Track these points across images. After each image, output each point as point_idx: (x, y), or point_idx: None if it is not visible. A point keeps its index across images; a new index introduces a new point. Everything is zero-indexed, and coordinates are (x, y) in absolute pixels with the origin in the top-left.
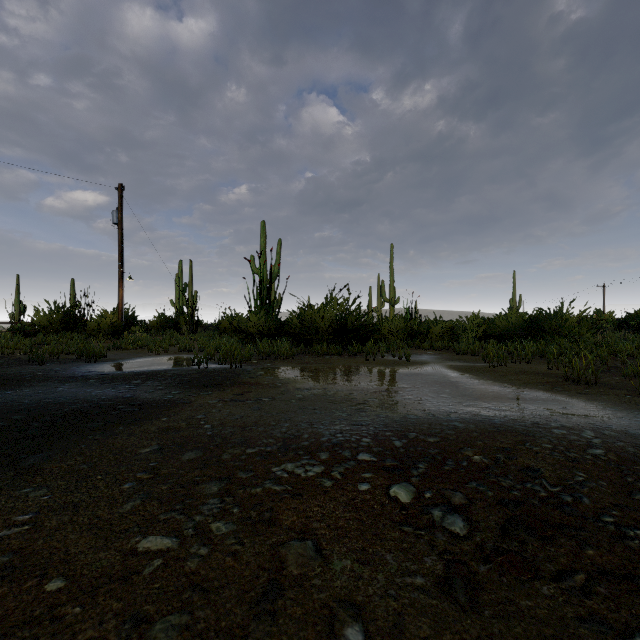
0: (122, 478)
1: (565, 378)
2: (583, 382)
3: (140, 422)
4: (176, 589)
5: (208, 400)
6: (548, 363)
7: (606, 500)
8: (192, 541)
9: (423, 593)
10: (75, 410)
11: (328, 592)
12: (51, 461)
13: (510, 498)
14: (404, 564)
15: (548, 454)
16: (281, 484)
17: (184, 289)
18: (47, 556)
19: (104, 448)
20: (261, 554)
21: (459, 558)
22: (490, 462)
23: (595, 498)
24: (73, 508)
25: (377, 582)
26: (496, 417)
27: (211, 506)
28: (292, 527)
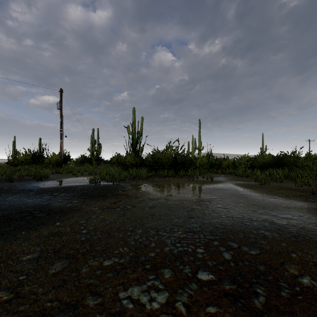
0: None
1: (310, 192)
2: None
3: (40, 227)
4: None
5: (93, 207)
6: (295, 183)
7: None
8: None
9: None
10: (4, 215)
11: None
12: None
13: None
14: None
15: None
16: None
17: (95, 143)
18: None
19: None
20: None
21: None
22: None
23: None
24: None
25: None
26: (288, 225)
27: None
28: None
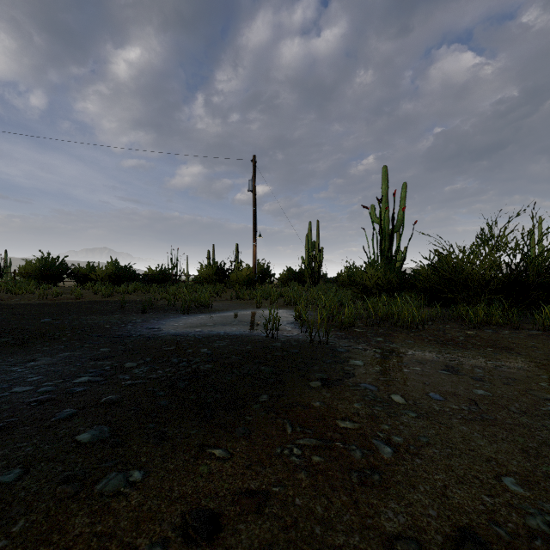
0: None
1: None
2: None
3: None
4: None
5: None
6: None
7: None
8: None
9: None
10: None
11: None
12: None
13: None
14: None
15: None
16: None
17: (312, 246)
18: None
19: None
20: None
21: None
22: None
23: None
24: None
25: None
26: None
27: None
28: None
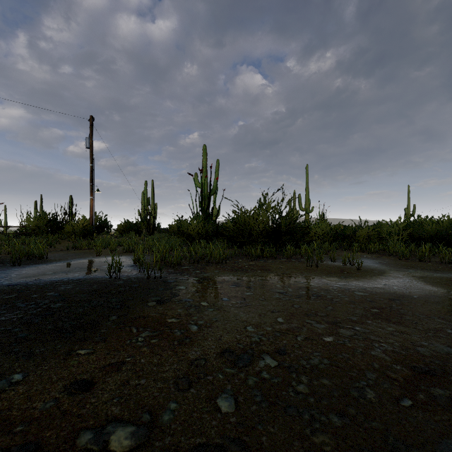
0: None
1: None
2: None
3: None
4: None
5: None
6: None
7: None
8: None
9: None
10: None
11: None
12: None
13: None
14: None
15: None
16: None
17: (148, 202)
18: None
19: None
20: None
21: None
22: None
23: None
24: None
25: None
26: None
27: None
28: None
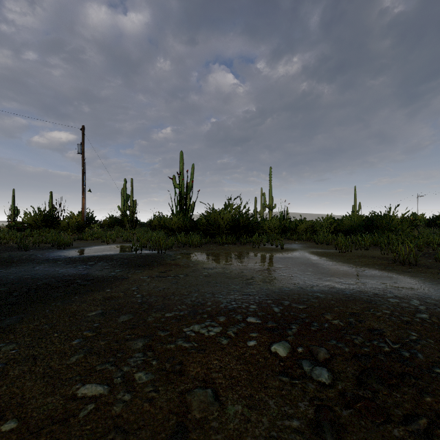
0: (72, 336)
1: (393, 260)
2: (406, 263)
3: (90, 292)
4: (103, 430)
5: (140, 276)
6: (381, 250)
7: (435, 355)
8: (119, 388)
9: (299, 435)
10: (45, 283)
11: (223, 433)
12: (22, 322)
13: (362, 353)
14: (283, 409)
15: (387, 318)
16: (189, 341)
17: (127, 198)
18: (7, 400)
19: (62, 312)
20: (171, 400)
21: (326, 403)
22: (345, 324)
23: (427, 353)
24: (33, 360)
25: (262, 425)
26: (347, 289)
27: (136, 359)
28: (196, 377)
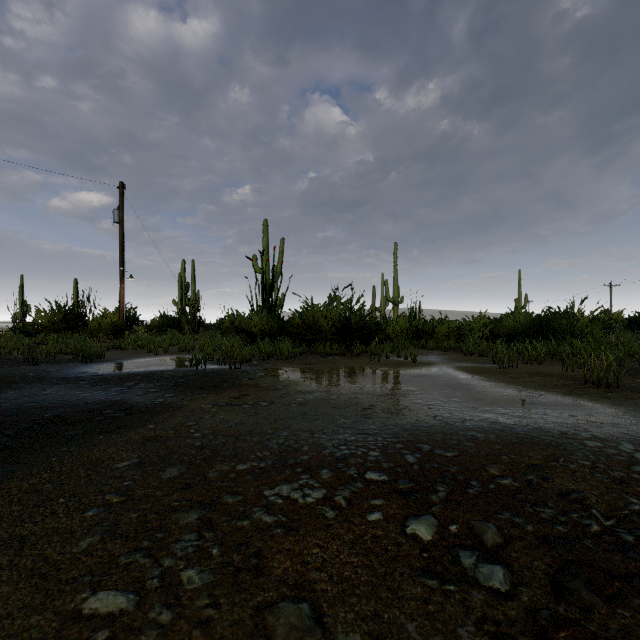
0: (88, 502)
1: (582, 380)
2: (603, 385)
3: (124, 430)
4: None
5: (202, 404)
6: (562, 364)
7: None
8: (154, 599)
9: None
10: (56, 416)
11: None
12: (12, 478)
13: (555, 535)
14: (432, 639)
15: (588, 473)
16: (273, 514)
17: (187, 289)
18: None
19: (77, 462)
20: (241, 623)
21: (505, 630)
22: (522, 483)
23: None
24: (18, 545)
25: None
26: (517, 425)
27: (186, 544)
28: (284, 578)
